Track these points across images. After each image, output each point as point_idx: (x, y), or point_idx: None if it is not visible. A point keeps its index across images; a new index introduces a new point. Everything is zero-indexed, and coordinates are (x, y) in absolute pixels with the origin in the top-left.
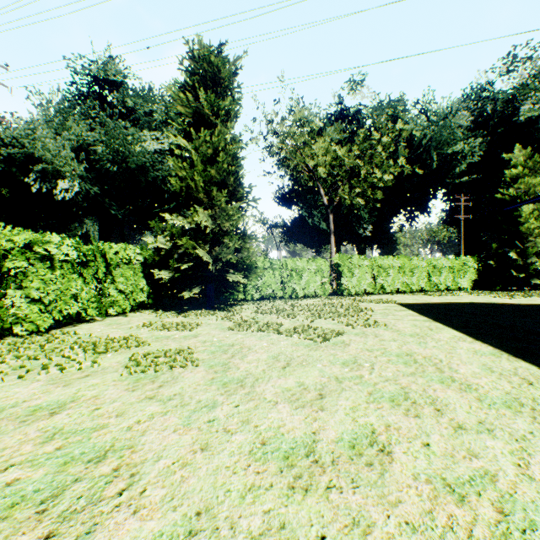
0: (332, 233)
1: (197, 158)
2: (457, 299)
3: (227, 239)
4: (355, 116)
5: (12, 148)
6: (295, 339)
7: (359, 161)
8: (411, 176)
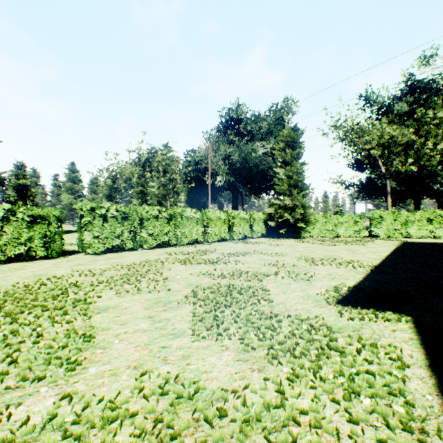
0: (387, 194)
1: (284, 177)
2: None
3: (297, 208)
4: (427, 86)
5: (200, 165)
6: (317, 245)
7: (413, 137)
8: None
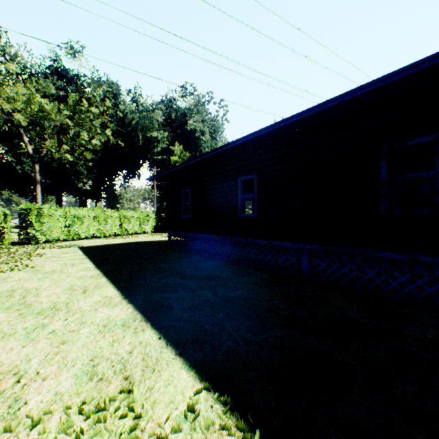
0: (38, 183)
1: None
2: (133, 240)
3: None
4: (74, 80)
5: None
6: None
7: (70, 121)
8: (125, 147)
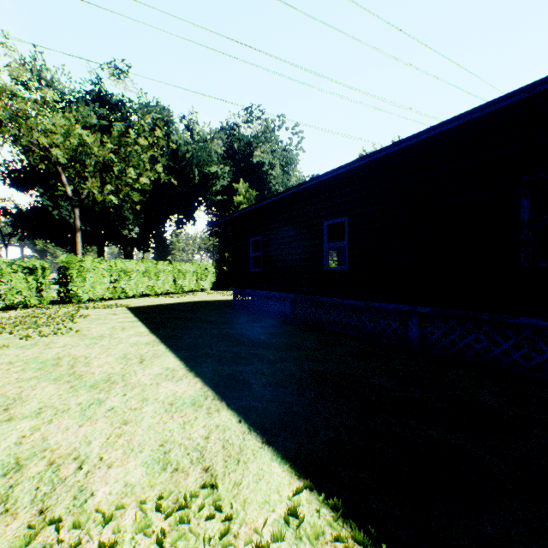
0: (79, 230)
1: None
2: (190, 299)
3: None
4: (119, 106)
5: None
6: None
7: (114, 156)
8: (177, 185)
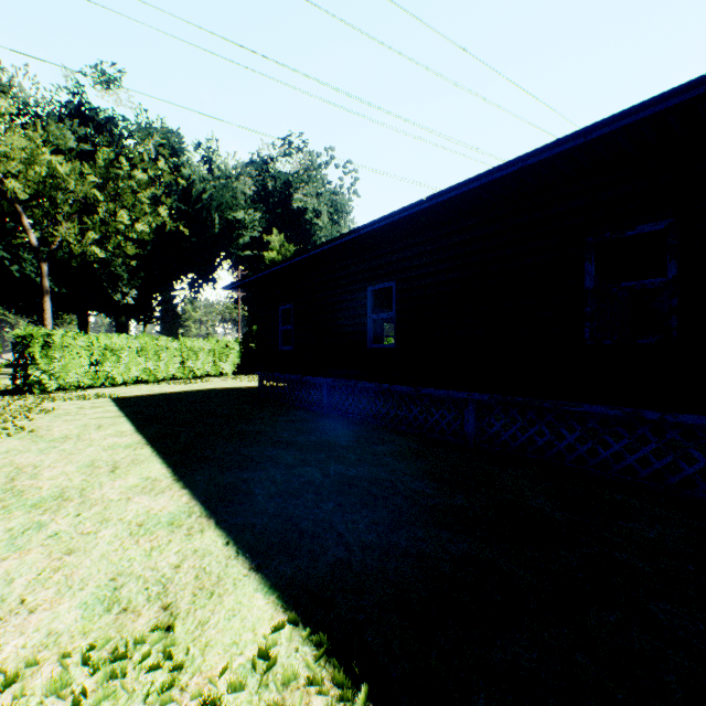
0: (47, 293)
1: None
2: (202, 387)
3: None
4: (108, 126)
5: None
6: None
7: (99, 193)
8: (191, 235)
